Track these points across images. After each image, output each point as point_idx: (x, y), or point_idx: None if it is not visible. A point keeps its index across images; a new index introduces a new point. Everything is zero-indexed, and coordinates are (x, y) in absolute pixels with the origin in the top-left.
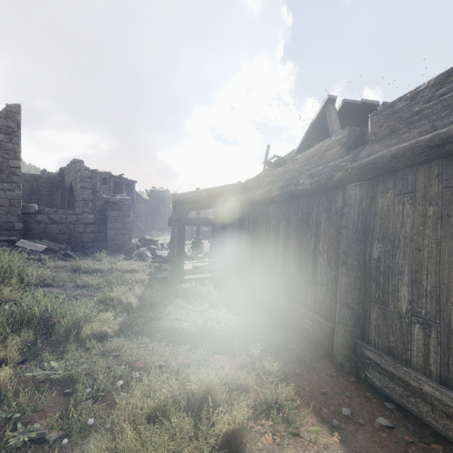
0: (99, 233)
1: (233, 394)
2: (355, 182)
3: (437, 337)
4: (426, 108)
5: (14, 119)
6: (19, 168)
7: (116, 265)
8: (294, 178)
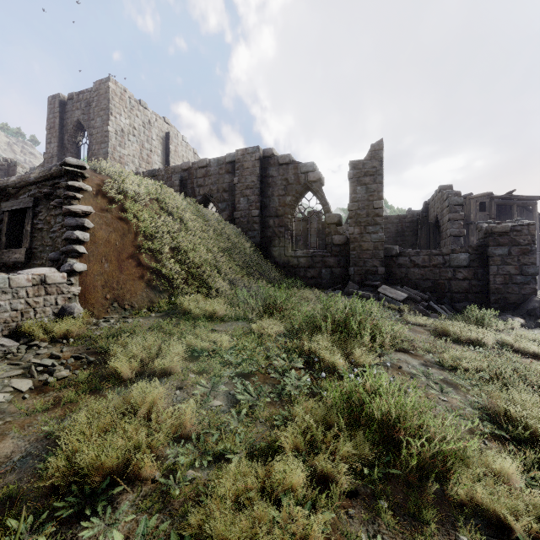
0: (475, 280)
1: None
2: None
3: None
4: None
5: (377, 158)
6: (381, 208)
7: (509, 339)
8: None
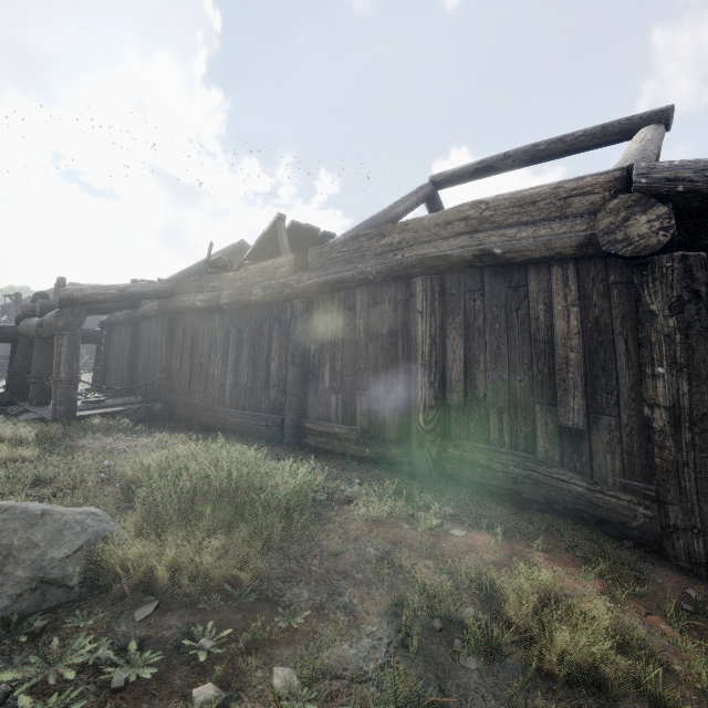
0: None
1: None
2: (300, 299)
3: (342, 398)
4: (338, 257)
5: None
6: None
7: None
8: (248, 288)
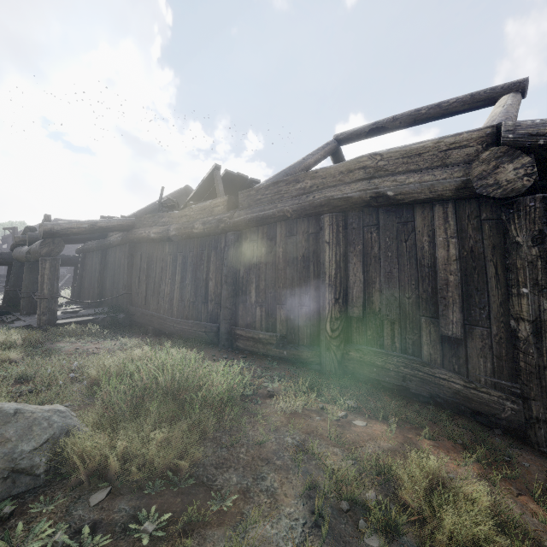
0: None
1: None
2: (232, 232)
3: (265, 311)
4: (262, 198)
5: None
6: None
7: None
8: (191, 223)
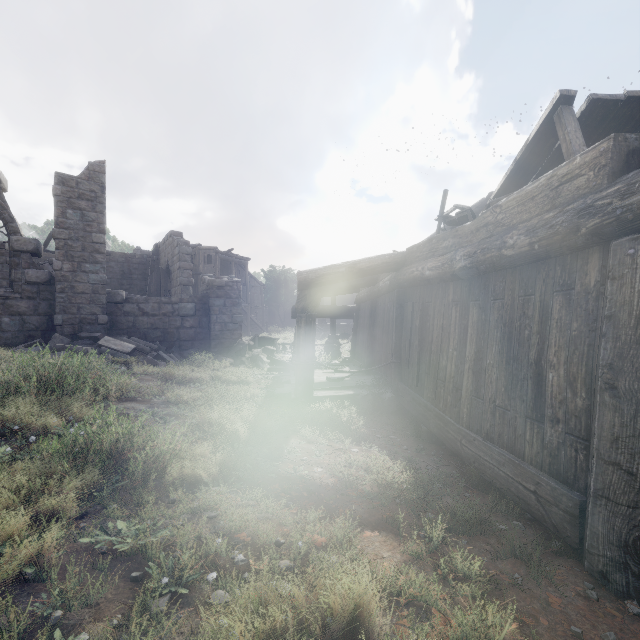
0: (200, 328)
1: (402, 615)
2: (633, 234)
3: None
4: None
5: (98, 181)
6: (103, 243)
7: (220, 374)
8: (497, 237)
